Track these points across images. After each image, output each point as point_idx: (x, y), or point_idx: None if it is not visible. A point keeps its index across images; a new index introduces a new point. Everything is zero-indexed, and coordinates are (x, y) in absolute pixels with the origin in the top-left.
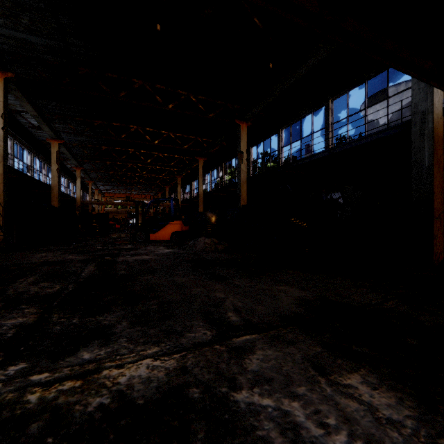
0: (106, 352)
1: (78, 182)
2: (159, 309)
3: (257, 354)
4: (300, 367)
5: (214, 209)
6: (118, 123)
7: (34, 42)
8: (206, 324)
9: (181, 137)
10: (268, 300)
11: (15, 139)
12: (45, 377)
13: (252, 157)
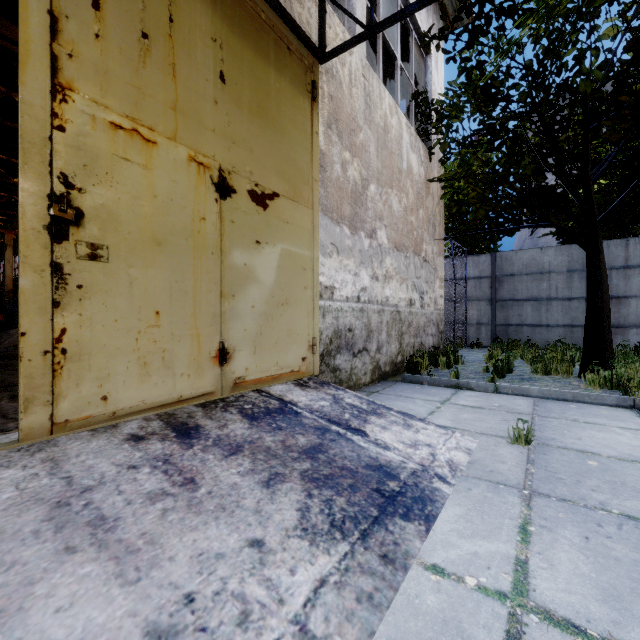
0: None
1: None
2: None
3: None
4: None
5: None
6: None
7: None
8: None
9: (6, 161)
10: None
11: None
12: None
13: None
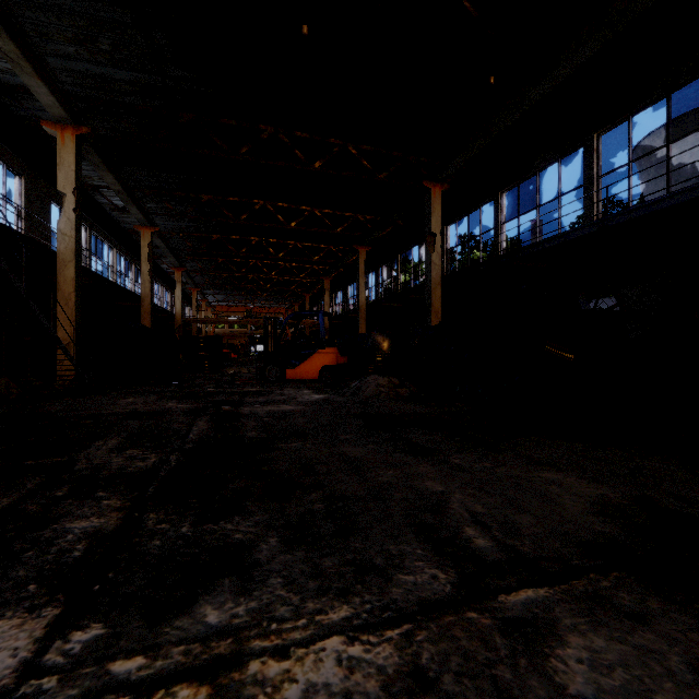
0: (248, 609)
1: (177, 290)
2: (329, 511)
3: (570, 644)
4: (698, 698)
5: (382, 330)
6: (237, 198)
7: (117, 79)
8: (429, 553)
9: (331, 215)
10: (535, 503)
11: (92, 229)
12: (137, 666)
13: (447, 242)
